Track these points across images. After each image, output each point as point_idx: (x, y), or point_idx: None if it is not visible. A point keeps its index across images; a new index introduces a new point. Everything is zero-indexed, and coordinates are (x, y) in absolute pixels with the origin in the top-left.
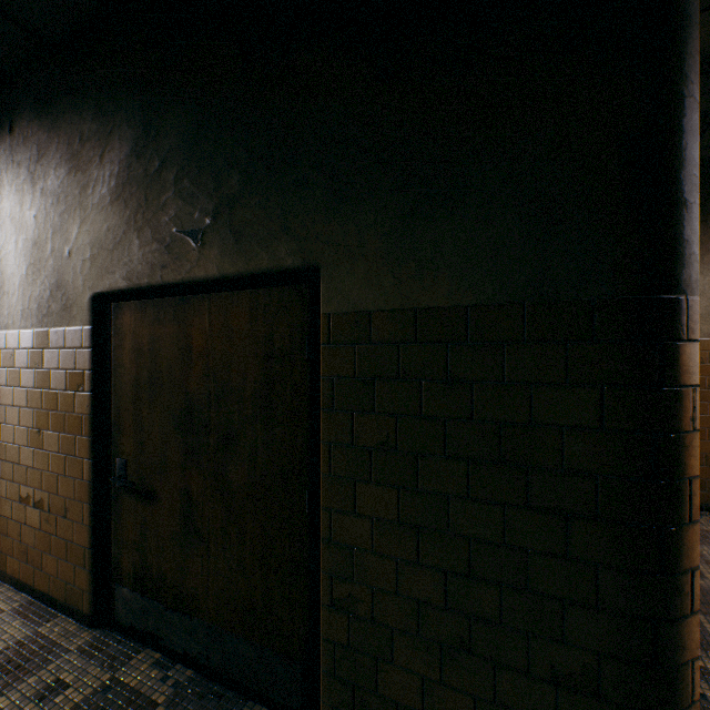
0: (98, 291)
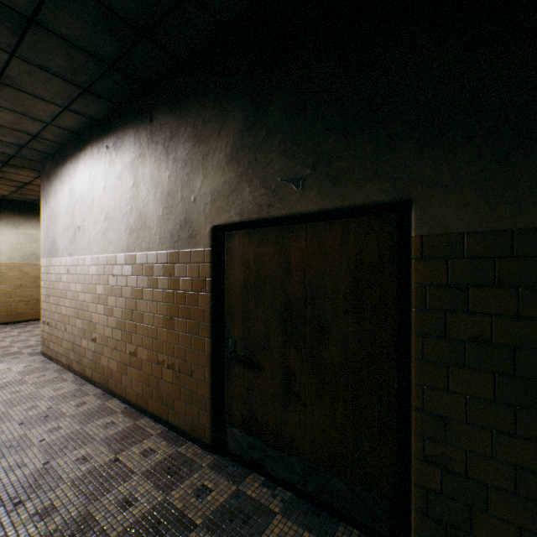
0: (216, 224)
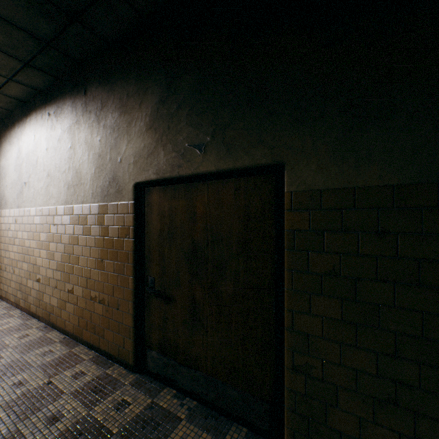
0: (138, 181)
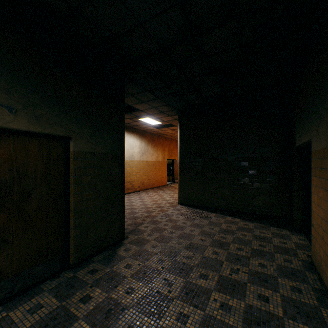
0: None
